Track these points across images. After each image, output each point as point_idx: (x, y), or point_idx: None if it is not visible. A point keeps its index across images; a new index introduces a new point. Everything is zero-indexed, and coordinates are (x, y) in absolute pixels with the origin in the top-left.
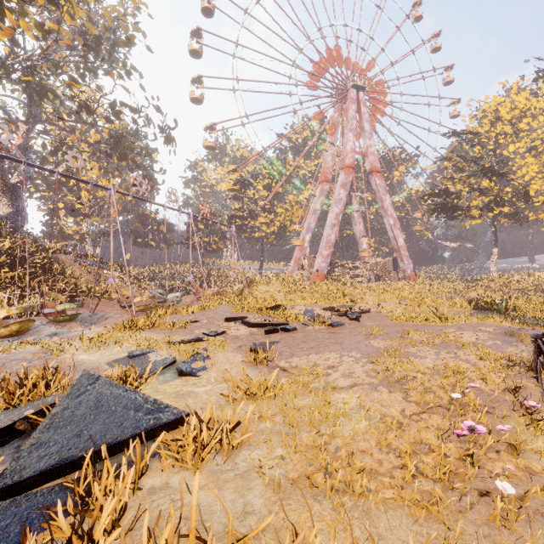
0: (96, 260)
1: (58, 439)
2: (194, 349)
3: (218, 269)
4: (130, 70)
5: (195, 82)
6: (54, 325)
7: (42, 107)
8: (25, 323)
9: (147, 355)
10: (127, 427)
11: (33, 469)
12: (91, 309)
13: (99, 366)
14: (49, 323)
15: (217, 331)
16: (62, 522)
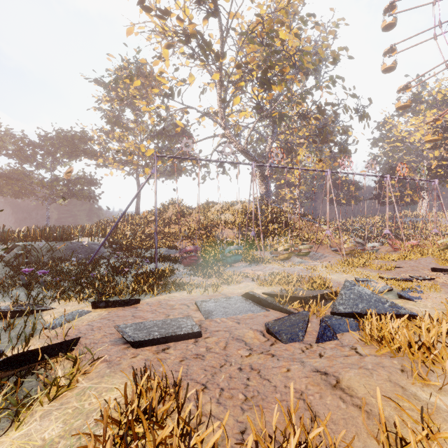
0: (310, 217)
1: (348, 303)
2: (405, 285)
3: (411, 222)
4: (335, 80)
5: (387, 53)
6: (297, 257)
7: (280, 127)
8: (290, 254)
9: (369, 282)
10: (380, 309)
11: (343, 310)
12: (314, 250)
13: (340, 282)
14: (294, 255)
15: (424, 276)
16: (376, 323)
